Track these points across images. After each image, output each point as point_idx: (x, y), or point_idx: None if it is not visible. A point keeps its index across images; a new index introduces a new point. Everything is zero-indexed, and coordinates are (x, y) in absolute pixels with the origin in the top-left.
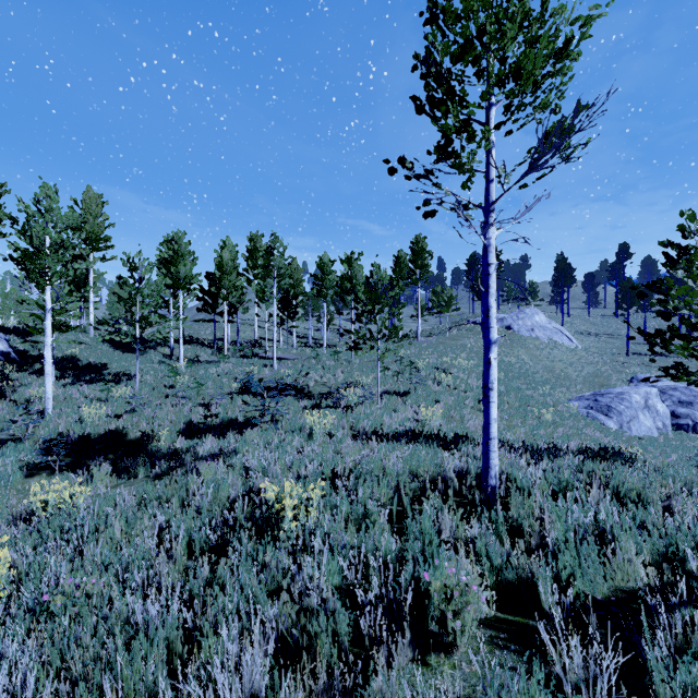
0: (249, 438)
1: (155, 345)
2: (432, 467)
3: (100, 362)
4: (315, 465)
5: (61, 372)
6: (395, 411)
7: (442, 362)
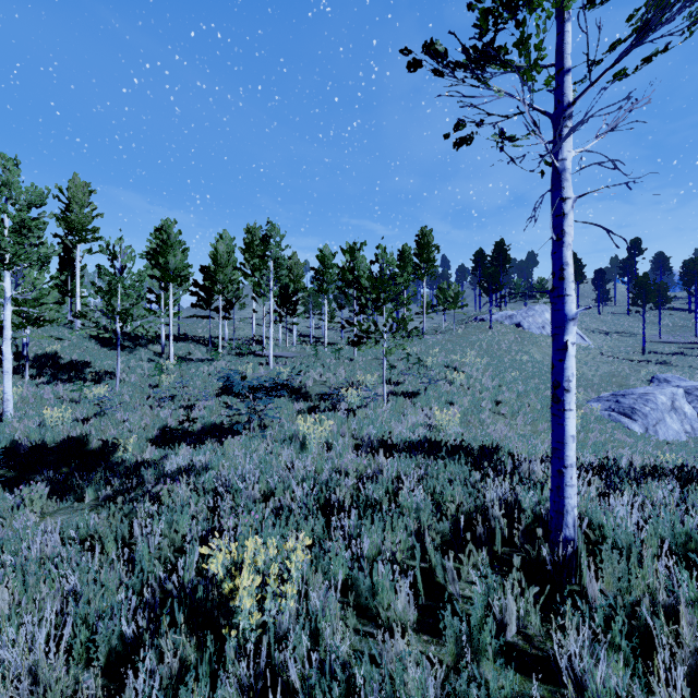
0: (226, 450)
1: (146, 342)
2: (463, 496)
3: (83, 360)
4: (305, 490)
5: (38, 370)
6: (403, 415)
7: (452, 360)
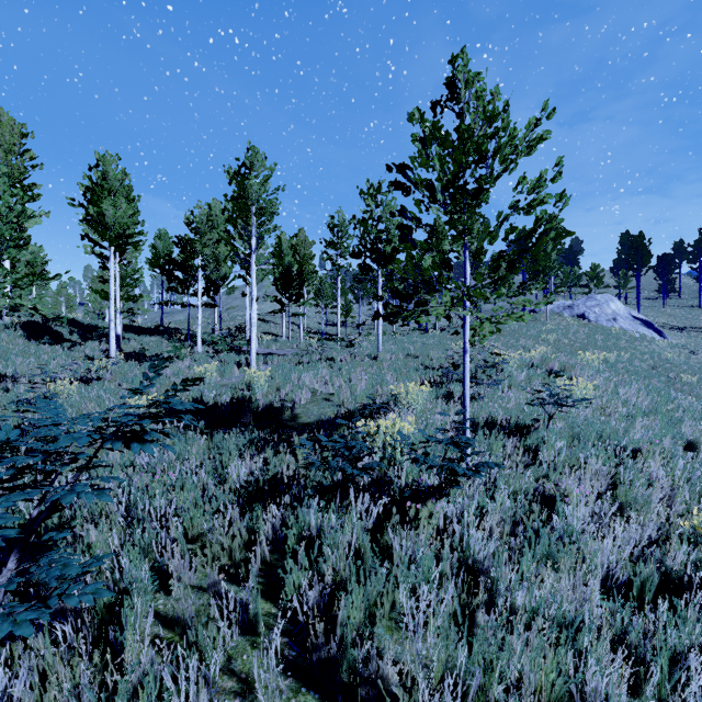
0: None
1: (102, 336)
2: None
3: None
4: None
5: None
6: None
7: (544, 358)
